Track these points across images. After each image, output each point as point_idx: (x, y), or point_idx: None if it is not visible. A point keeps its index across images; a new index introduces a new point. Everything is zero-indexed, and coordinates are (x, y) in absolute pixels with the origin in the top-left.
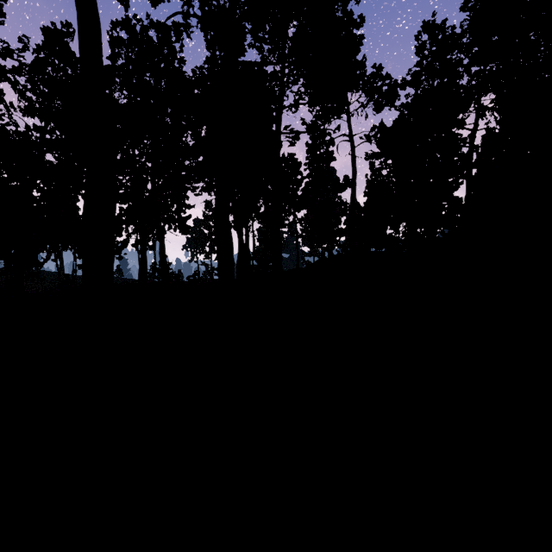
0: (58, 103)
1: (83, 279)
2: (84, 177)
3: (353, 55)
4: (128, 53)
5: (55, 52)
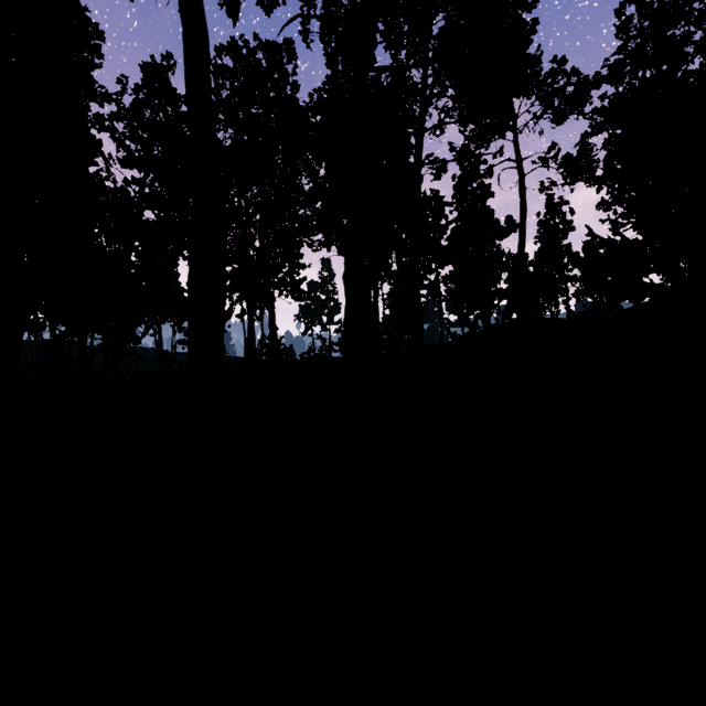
0: (157, 150)
1: (189, 355)
2: (185, 235)
3: (522, 49)
4: (233, 82)
5: (155, 90)
